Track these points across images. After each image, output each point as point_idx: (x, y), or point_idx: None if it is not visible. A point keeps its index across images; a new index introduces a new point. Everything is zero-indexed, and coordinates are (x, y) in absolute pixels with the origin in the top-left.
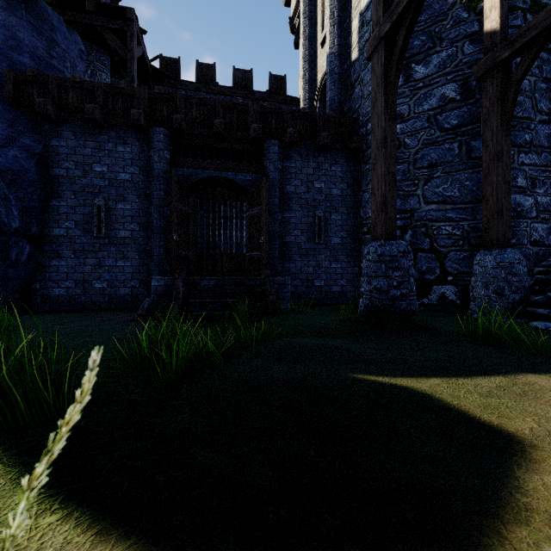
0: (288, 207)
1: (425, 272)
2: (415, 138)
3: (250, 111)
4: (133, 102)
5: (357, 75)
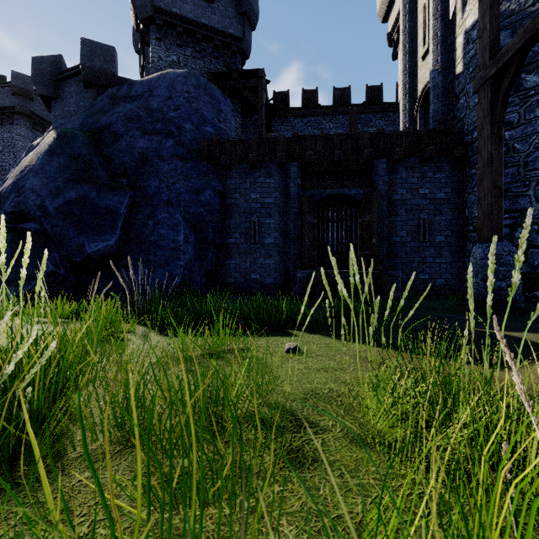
0: (395, 213)
1: (537, 267)
2: (525, 142)
3: (361, 138)
4: (275, 146)
5: (462, 87)
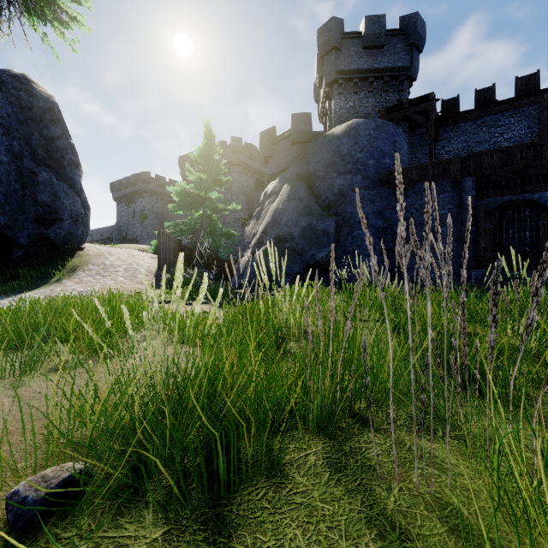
0: None
1: None
2: None
3: (546, 144)
4: (449, 166)
5: None
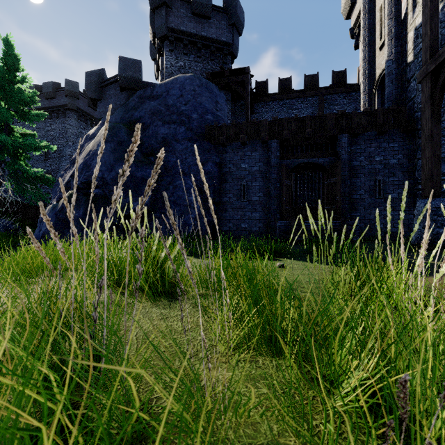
0: (355, 176)
1: None
2: None
3: (327, 119)
4: (259, 128)
5: (412, 73)
